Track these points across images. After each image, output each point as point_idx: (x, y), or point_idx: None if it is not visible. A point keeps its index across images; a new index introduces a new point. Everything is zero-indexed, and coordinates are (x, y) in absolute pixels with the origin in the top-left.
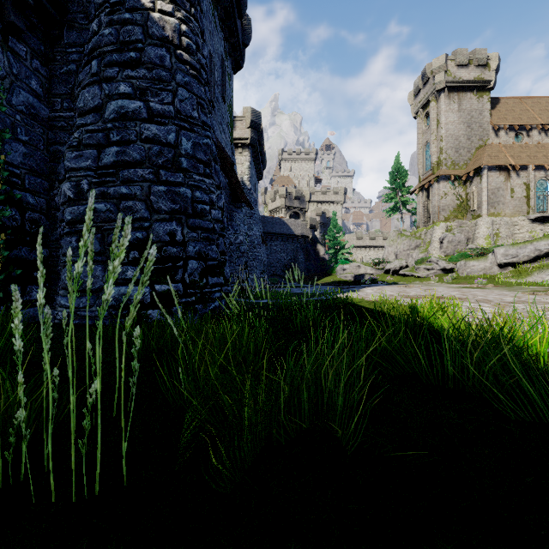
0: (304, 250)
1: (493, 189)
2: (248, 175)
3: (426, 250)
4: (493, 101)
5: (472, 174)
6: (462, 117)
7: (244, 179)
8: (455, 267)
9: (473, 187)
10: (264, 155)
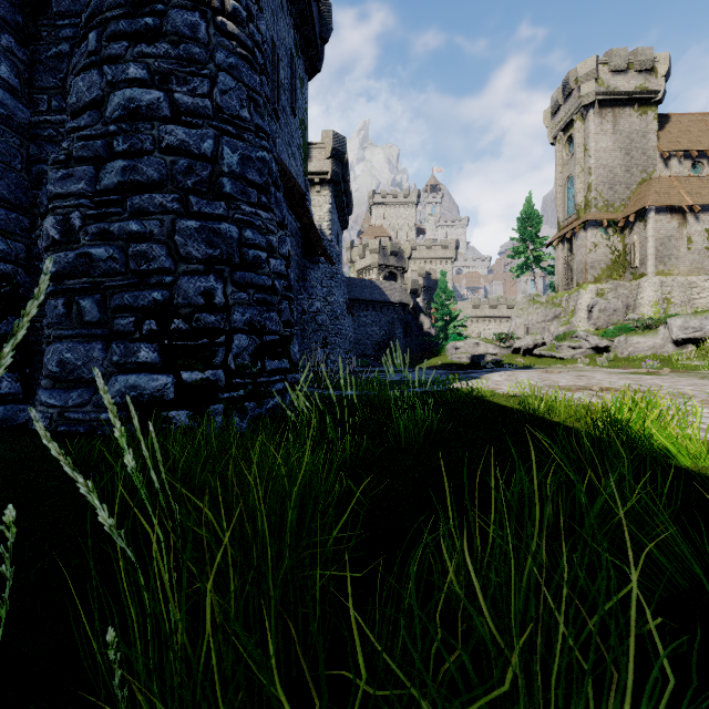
0: (403, 322)
1: (662, 238)
2: (328, 221)
3: (569, 322)
4: (661, 119)
5: (632, 218)
6: (619, 142)
7: (324, 227)
8: (611, 344)
9: (633, 236)
10: (350, 196)
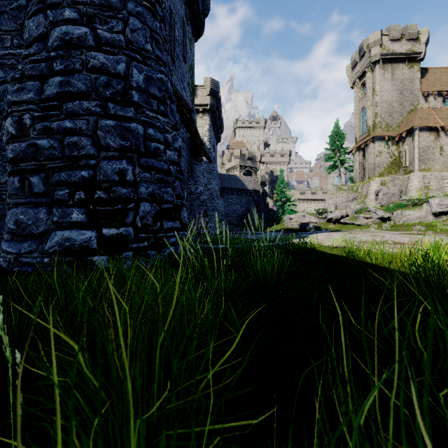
0: (256, 202)
1: (424, 147)
2: (208, 136)
3: (363, 202)
4: (422, 71)
5: (404, 135)
6: (395, 85)
7: (205, 140)
8: (391, 216)
9: (405, 146)
10: (222, 121)
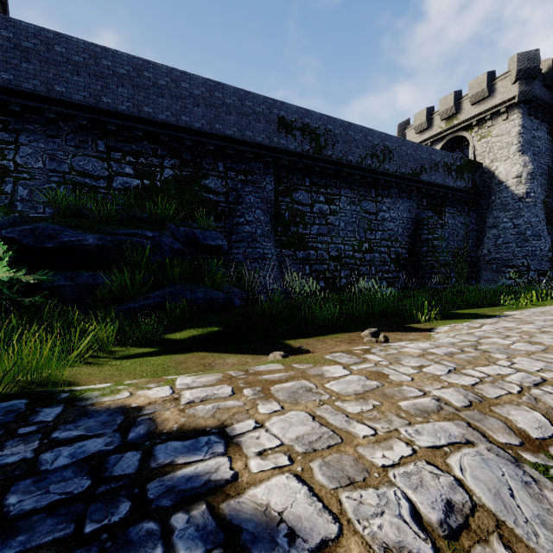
0: None
1: None
2: None
3: None
4: None
5: None
6: None
7: None
8: None
9: None
10: None
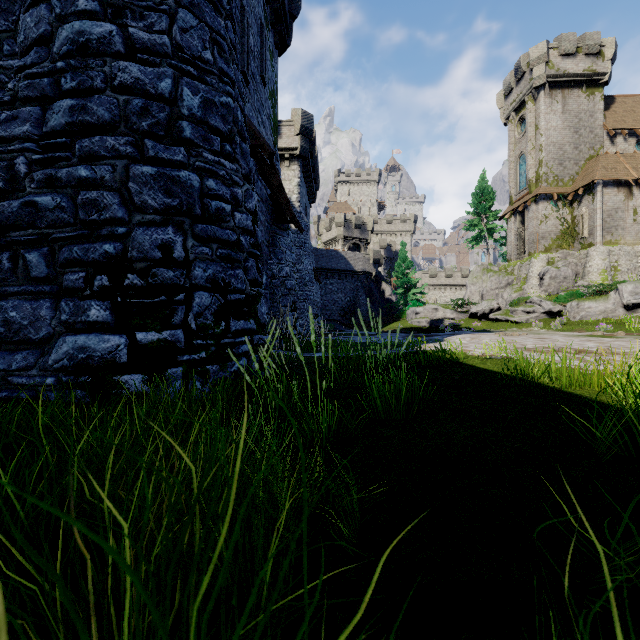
0: (367, 289)
1: (610, 210)
2: (297, 194)
3: (521, 289)
4: (607, 100)
5: (581, 192)
6: (568, 121)
7: (293, 200)
8: (563, 309)
9: (582, 208)
10: (317, 172)
